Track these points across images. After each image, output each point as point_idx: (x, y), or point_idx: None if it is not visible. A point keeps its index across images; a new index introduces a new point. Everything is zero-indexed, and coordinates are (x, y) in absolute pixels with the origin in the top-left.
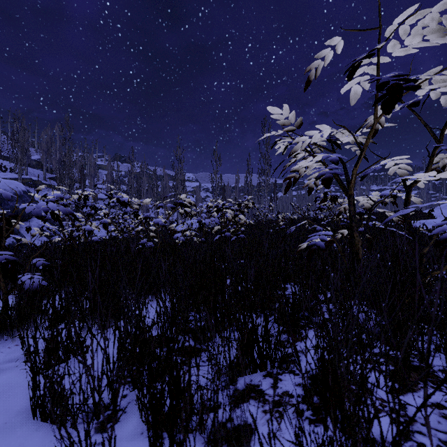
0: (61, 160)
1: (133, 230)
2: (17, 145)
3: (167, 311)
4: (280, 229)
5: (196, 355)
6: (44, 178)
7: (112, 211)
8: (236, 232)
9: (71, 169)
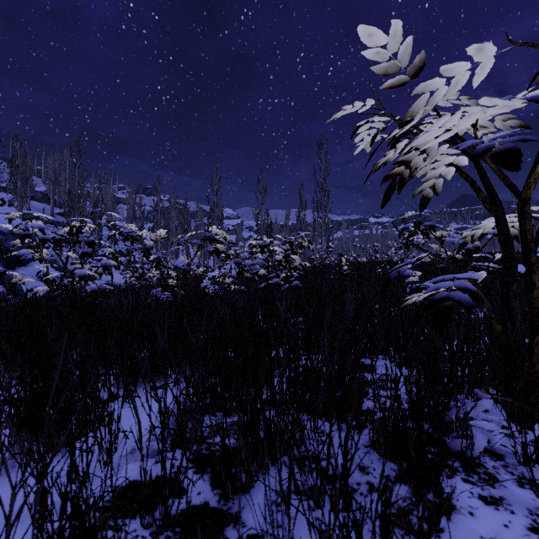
0: (69, 191)
1: (154, 277)
2: (16, 172)
3: (156, 439)
4: (344, 275)
5: (215, 535)
6: (51, 214)
7: (134, 255)
8: (287, 280)
9: (83, 202)
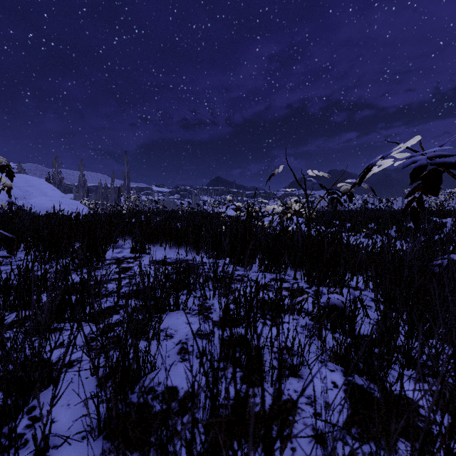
0: None
1: None
2: None
3: None
4: None
5: None
6: None
7: None
8: None
9: None
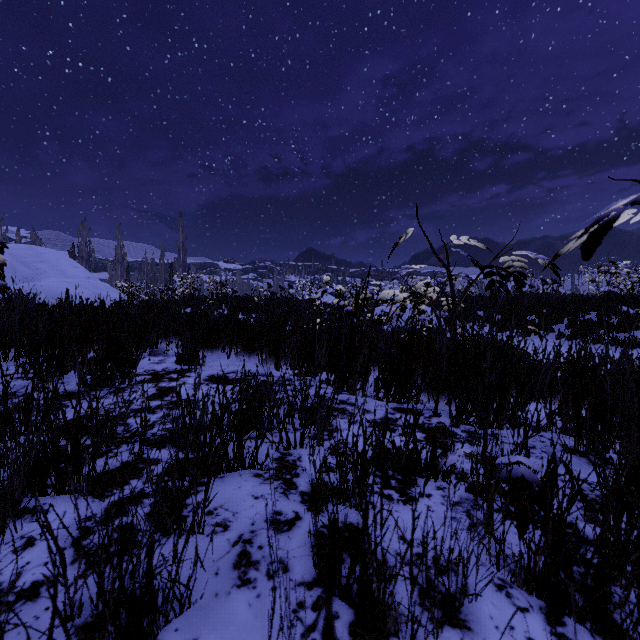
0: None
1: None
2: None
3: None
4: None
5: None
6: None
7: None
8: None
9: None
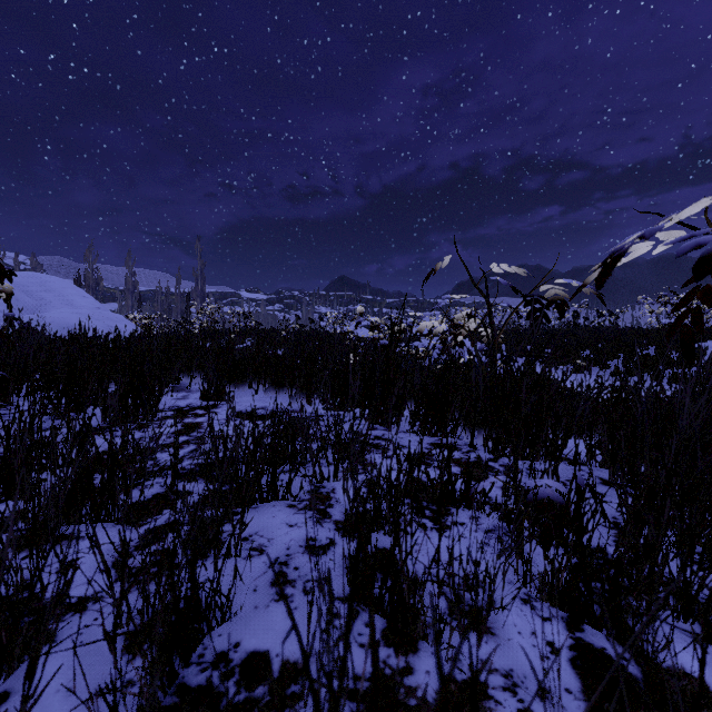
0: None
1: None
2: None
3: None
4: None
5: None
6: None
7: None
8: None
9: None
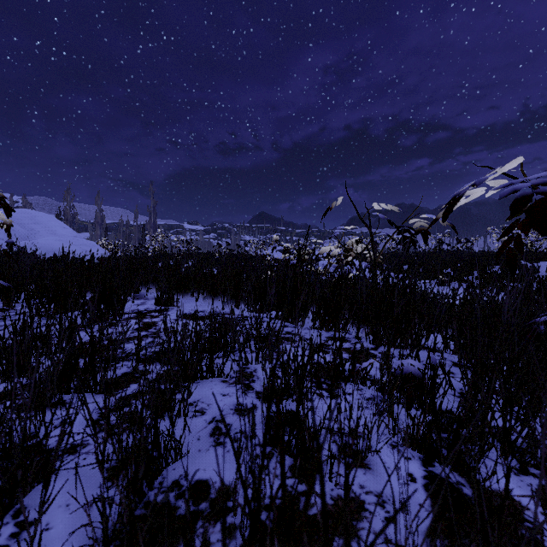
0: None
1: None
2: None
3: None
4: None
5: None
6: None
7: None
8: None
9: None
